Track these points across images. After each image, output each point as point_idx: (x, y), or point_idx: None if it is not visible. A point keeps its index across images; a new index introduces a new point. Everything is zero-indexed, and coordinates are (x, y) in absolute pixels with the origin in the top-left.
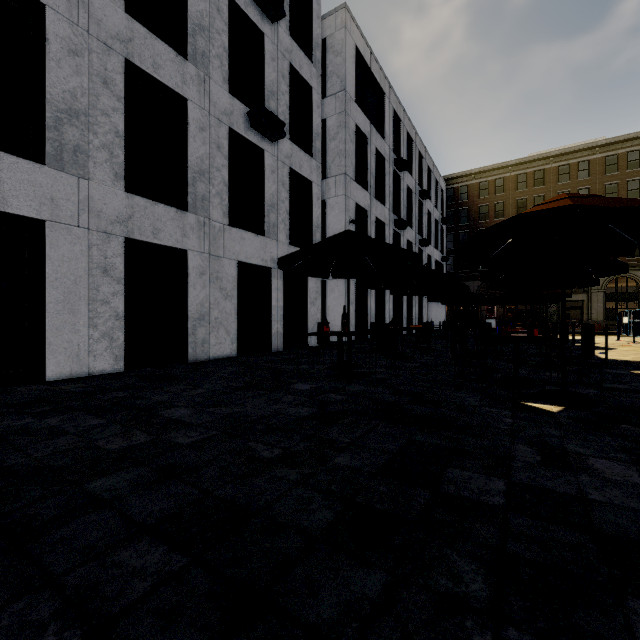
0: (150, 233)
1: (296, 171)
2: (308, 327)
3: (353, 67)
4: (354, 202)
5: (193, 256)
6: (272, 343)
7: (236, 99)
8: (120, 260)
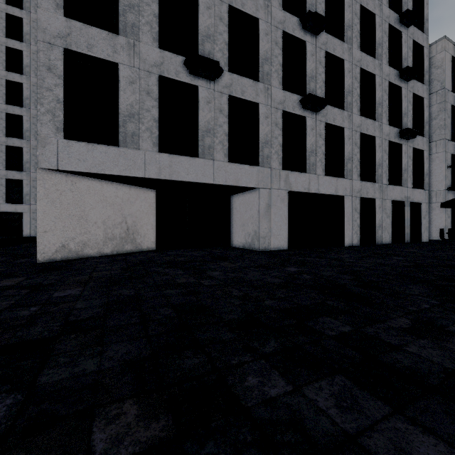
0: (365, 194)
1: (415, 148)
2: (421, 231)
3: (449, 70)
4: (450, 154)
5: (377, 200)
6: (404, 239)
7: (391, 126)
8: (358, 205)
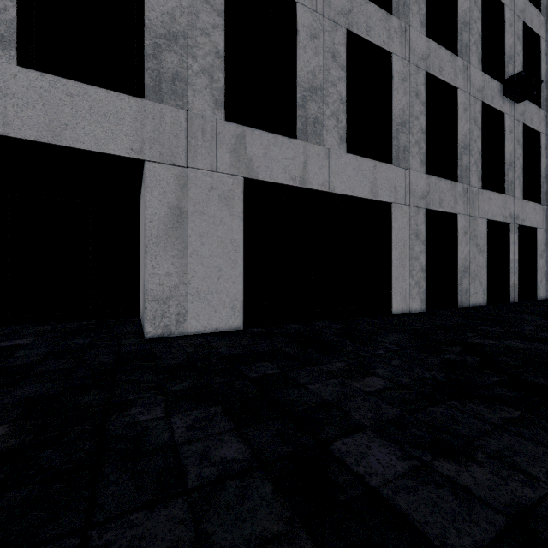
0: (437, 203)
1: (527, 126)
2: (537, 280)
3: None
4: None
5: (460, 218)
6: (510, 294)
7: (485, 75)
8: (423, 226)
